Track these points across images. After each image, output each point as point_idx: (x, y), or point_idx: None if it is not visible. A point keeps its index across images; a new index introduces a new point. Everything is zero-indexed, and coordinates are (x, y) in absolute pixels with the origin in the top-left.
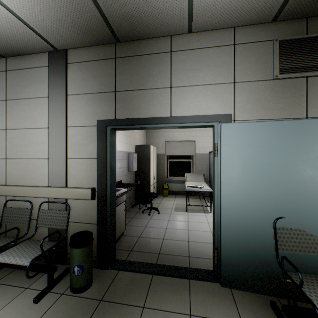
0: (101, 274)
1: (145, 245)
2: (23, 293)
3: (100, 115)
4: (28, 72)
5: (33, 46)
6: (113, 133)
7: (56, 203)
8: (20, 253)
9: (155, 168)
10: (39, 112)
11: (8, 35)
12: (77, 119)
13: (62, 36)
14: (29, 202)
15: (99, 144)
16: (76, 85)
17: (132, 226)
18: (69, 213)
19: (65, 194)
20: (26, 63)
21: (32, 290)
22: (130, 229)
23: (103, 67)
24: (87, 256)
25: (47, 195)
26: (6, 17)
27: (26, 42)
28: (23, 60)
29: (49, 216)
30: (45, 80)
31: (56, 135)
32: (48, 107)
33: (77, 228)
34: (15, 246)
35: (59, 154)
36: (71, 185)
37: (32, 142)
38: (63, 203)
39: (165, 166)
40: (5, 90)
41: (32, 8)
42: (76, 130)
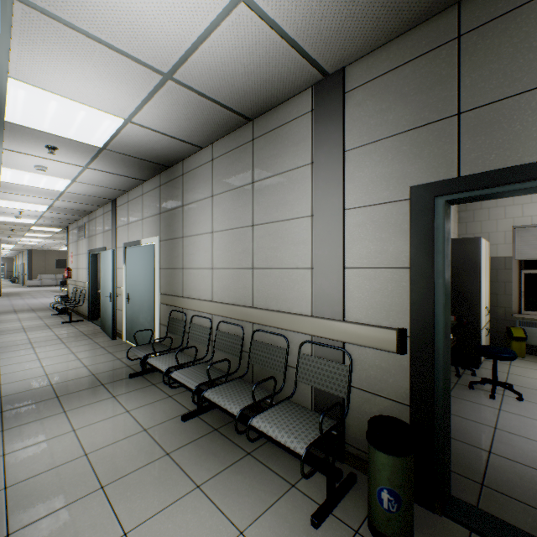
0: (425, 520)
1: (519, 482)
2: (290, 494)
3: (415, 175)
4: (280, 132)
5: (292, 84)
6: (446, 211)
7: (326, 348)
8: (284, 423)
9: (487, 289)
10: (296, 191)
11: (263, 78)
12: (364, 192)
13: (344, 39)
14: (282, 337)
15: (414, 238)
16: (362, 128)
17: (455, 416)
18: (350, 370)
19: (343, 334)
20: (278, 119)
21: (301, 493)
22: (455, 423)
23: (424, 71)
24: (406, 477)
25: (311, 331)
26: (267, 43)
27: (284, 82)
28: (273, 116)
29: (316, 368)
30: (306, 137)
31: (326, 227)
32: (311, 181)
33: (363, 402)
34: (273, 407)
35: (331, 260)
36: (351, 318)
37: (286, 242)
38: (338, 349)
39: (512, 285)
40: (251, 168)
41: (308, 3)
42: (362, 214)
